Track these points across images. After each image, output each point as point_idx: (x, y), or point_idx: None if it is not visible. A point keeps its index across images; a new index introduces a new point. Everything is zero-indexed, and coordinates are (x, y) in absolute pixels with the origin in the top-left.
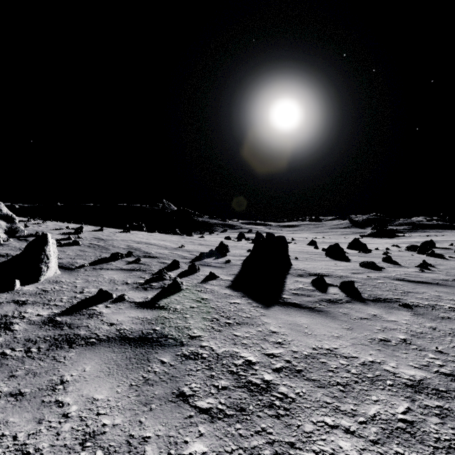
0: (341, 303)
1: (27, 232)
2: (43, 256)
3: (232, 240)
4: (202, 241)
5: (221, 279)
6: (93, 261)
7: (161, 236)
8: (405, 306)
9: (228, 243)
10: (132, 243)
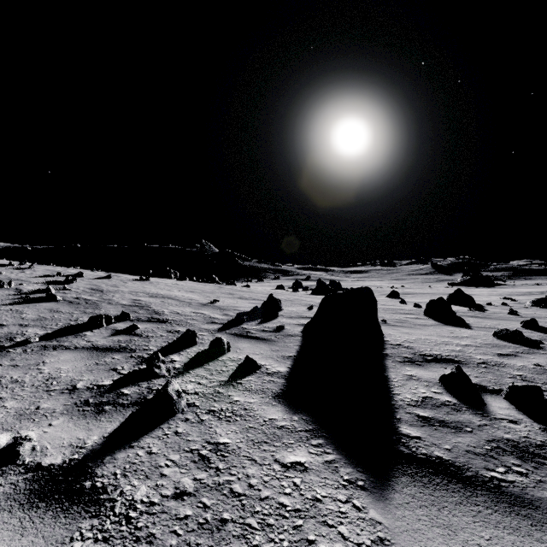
0: None
1: None
2: None
3: (286, 290)
4: (245, 292)
5: (266, 370)
6: (55, 331)
7: (191, 285)
8: None
9: (281, 295)
10: (142, 296)
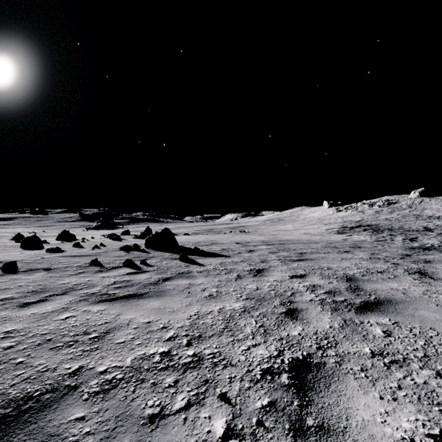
0: None
1: None
2: None
3: None
4: None
5: None
6: None
7: None
8: (47, 270)
9: None
10: None
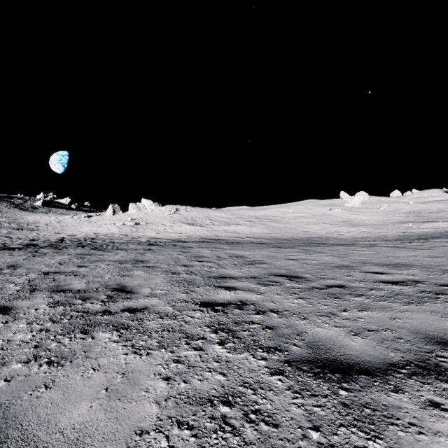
0: None
1: None
2: None
3: None
4: None
5: None
6: None
7: None
8: None
9: None
10: None
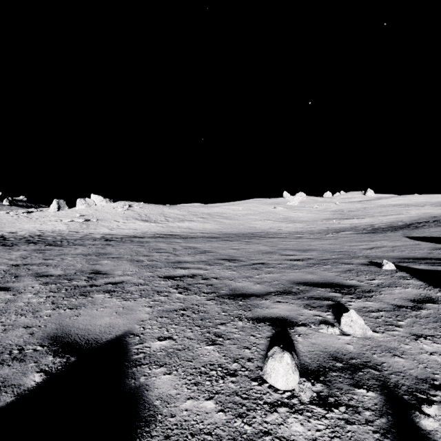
0: None
1: None
2: None
3: None
4: None
5: None
6: None
7: None
8: None
9: None
10: None
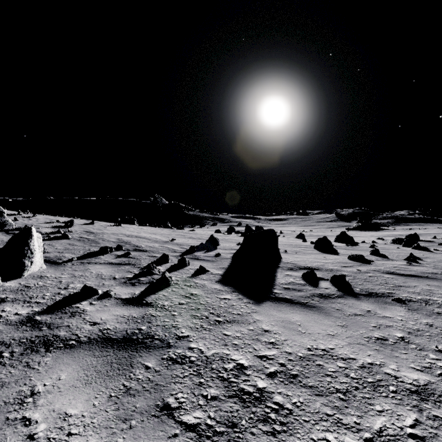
0: (333, 298)
1: (16, 226)
2: (26, 250)
3: (222, 233)
4: (192, 234)
5: (211, 273)
6: (81, 255)
7: (152, 229)
8: (398, 301)
9: (218, 236)
10: (123, 236)
